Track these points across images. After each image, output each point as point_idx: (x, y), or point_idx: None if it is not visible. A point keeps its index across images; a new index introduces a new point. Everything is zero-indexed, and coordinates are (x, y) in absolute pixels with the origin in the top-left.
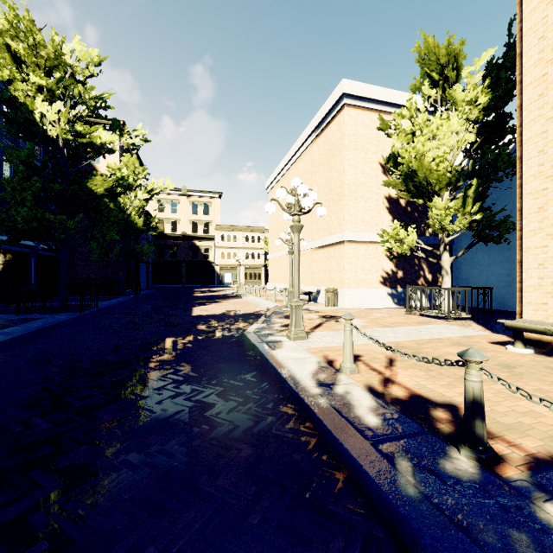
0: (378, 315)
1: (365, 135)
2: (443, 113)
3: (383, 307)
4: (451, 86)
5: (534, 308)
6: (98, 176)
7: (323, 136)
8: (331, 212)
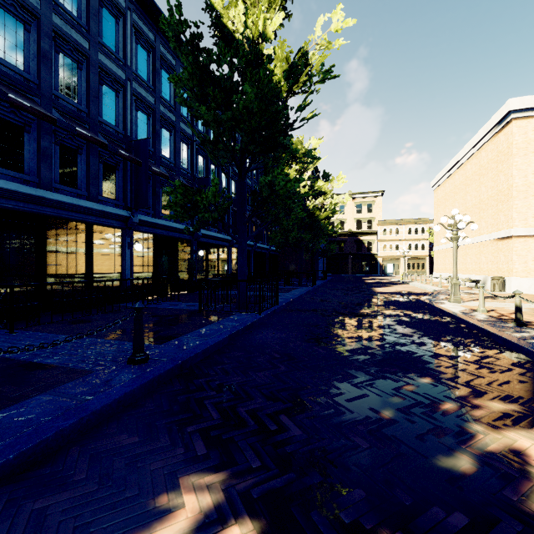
0: None
1: None
2: None
3: None
4: None
5: None
6: (325, 212)
7: (491, 144)
8: (498, 210)
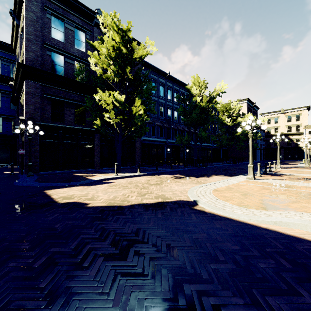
0: None
1: None
2: None
3: None
4: None
5: None
6: (238, 132)
7: None
8: None
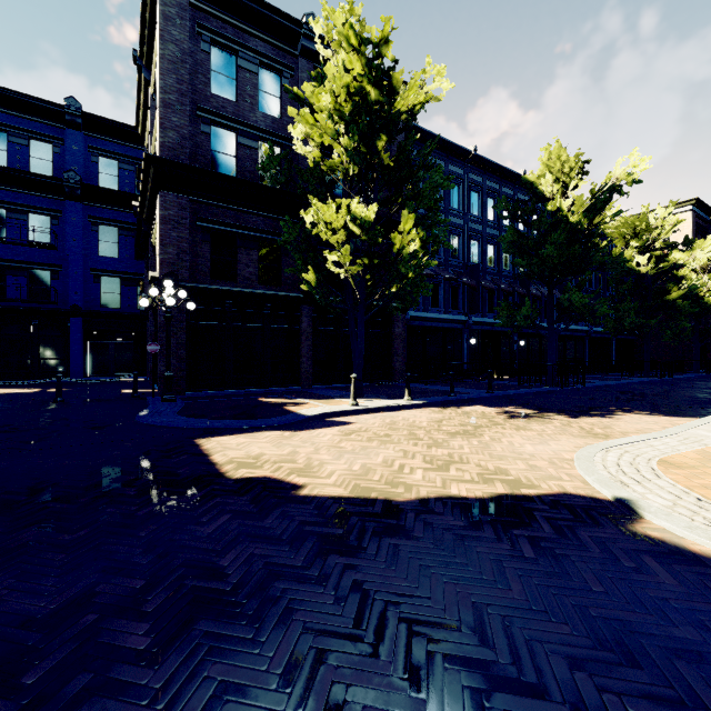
0: None
1: None
2: None
3: None
4: None
5: None
6: (674, 292)
7: None
8: None
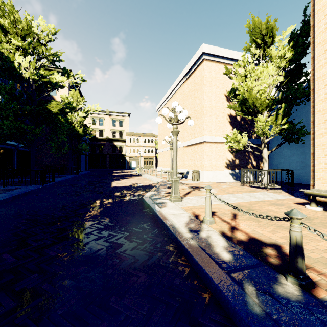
0: (224, 186)
1: (216, 77)
2: (264, 64)
3: (227, 181)
4: (268, 48)
5: (322, 182)
6: (54, 101)
7: (191, 79)
8: (195, 124)
